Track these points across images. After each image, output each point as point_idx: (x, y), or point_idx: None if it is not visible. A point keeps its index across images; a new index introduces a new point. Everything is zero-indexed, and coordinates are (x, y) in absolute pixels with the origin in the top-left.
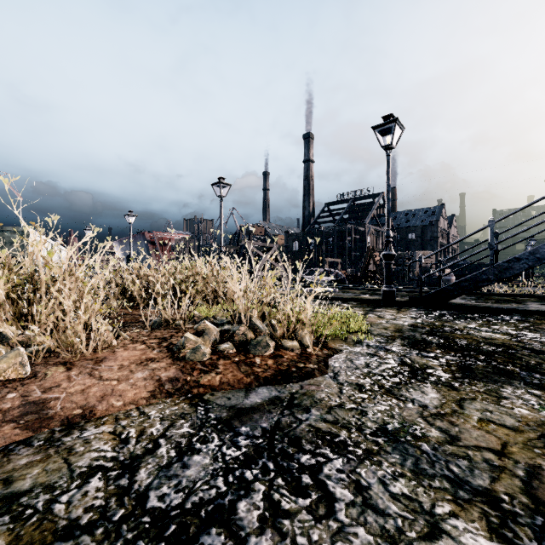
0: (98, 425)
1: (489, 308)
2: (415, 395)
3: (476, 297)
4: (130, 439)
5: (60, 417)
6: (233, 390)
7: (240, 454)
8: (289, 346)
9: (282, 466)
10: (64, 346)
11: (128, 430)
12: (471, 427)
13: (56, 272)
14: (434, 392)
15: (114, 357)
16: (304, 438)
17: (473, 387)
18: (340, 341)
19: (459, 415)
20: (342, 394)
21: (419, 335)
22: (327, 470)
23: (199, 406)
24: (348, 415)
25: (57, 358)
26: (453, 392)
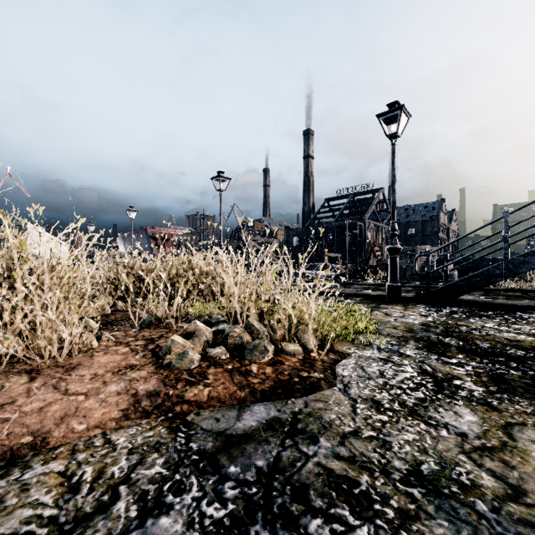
0: (47, 460)
1: (503, 305)
2: (448, 418)
3: (484, 293)
4: (82, 485)
5: (2, 448)
6: (224, 407)
7: (225, 515)
8: (290, 350)
9: None
10: (38, 348)
11: (83, 469)
12: (534, 471)
13: (33, 266)
14: (470, 413)
15: (90, 363)
16: (312, 488)
17: (517, 405)
18: (346, 343)
19: (512, 449)
20: (357, 415)
21: (434, 335)
22: None
23: (180, 431)
24: (367, 447)
25: (24, 365)
26: (494, 414)
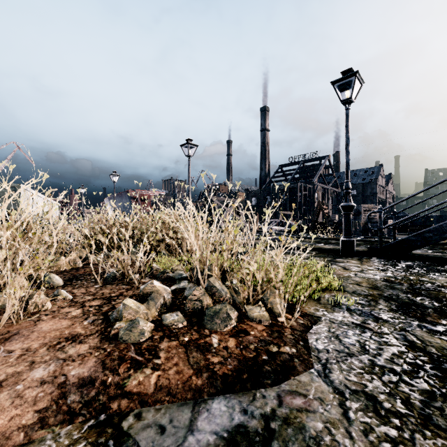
0: None
1: None
2: None
3: (429, 247)
4: None
5: None
6: (174, 404)
7: None
8: (255, 316)
9: None
10: None
11: None
12: None
13: None
14: None
15: (29, 331)
16: None
17: None
18: (313, 303)
19: None
20: (351, 425)
21: (402, 294)
22: None
23: None
24: None
25: None
26: None
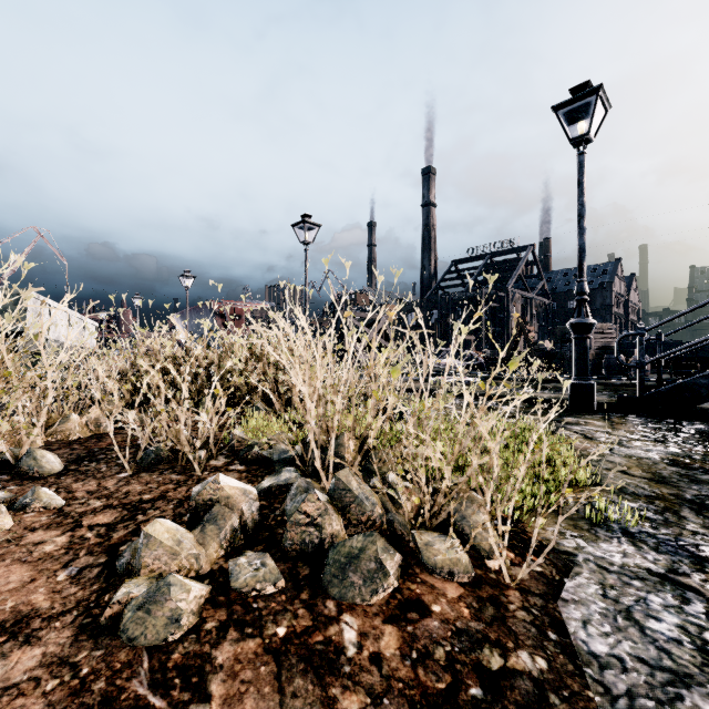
0: None
1: None
2: None
3: None
4: None
5: None
6: None
7: None
8: (440, 562)
9: None
10: None
11: None
12: None
13: None
14: None
15: None
16: None
17: None
18: (548, 516)
19: None
20: None
21: None
22: None
23: None
24: None
25: None
26: None
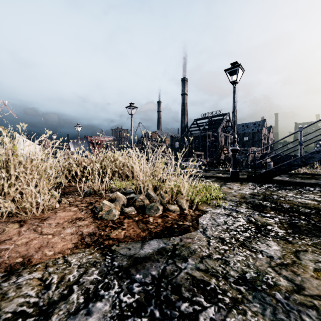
0: (31, 271)
1: (299, 183)
2: (263, 247)
3: (288, 175)
4: (52, 285)
5: (5, 265)
6: (133, 242)
7: (133, 301)
8: (172, 209)
9: (166, 314)
10: (24, 208)
11: (52, 276)
12: (310, 277)
13: (20, 160)
14: (276, 244)
15: (54, 216)
16: (183, 286)
17: (303, 240)
18: (205, 205)
19: (298, 265)
20: (210, 246)
21: (257, 200)
22: (202, 319)
23: (107, 255)
24: (215, 264)
25: (16, 217)
26: (289, 245)
